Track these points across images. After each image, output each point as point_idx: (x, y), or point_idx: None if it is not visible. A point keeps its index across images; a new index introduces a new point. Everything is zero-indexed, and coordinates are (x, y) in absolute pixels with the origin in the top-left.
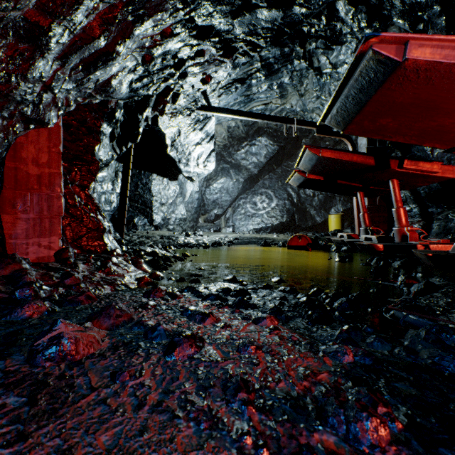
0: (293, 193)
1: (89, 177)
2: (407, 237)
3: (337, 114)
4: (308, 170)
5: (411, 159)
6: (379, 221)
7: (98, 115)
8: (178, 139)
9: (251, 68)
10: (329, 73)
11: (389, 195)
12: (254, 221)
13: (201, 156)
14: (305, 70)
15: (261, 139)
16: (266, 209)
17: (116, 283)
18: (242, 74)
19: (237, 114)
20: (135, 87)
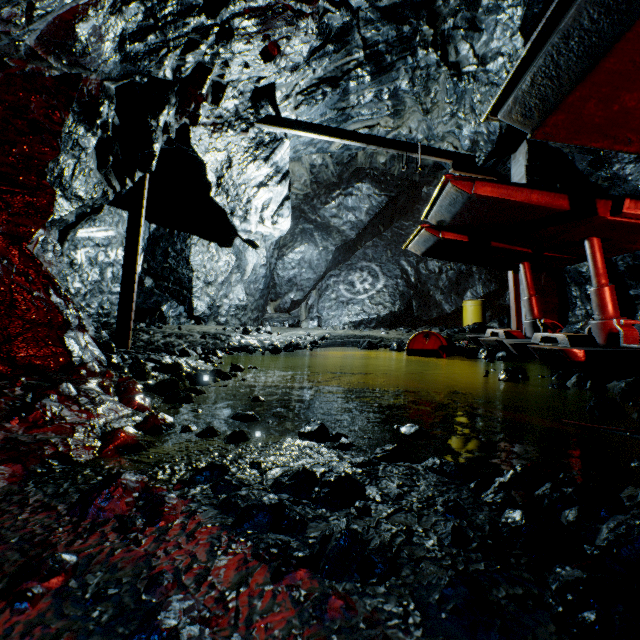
0: (410, 268)
1: (30, 218)
2: (617, 336)
3: (531, 88)
4: (445, 225)
5: (636, 198)
6: (546, 310)
7: (57, 101)
8: (227, 174)
9: (348, 60)
10: (473, 73)
11: (561, 270)
12: (350, 310)
13: (268, 206)
14: (434, 68)
15: (361, 186)
16: (368, 292)
17: (38, 454)
18: (334, 69)
19: (326, 132)
20: (132, 50)
